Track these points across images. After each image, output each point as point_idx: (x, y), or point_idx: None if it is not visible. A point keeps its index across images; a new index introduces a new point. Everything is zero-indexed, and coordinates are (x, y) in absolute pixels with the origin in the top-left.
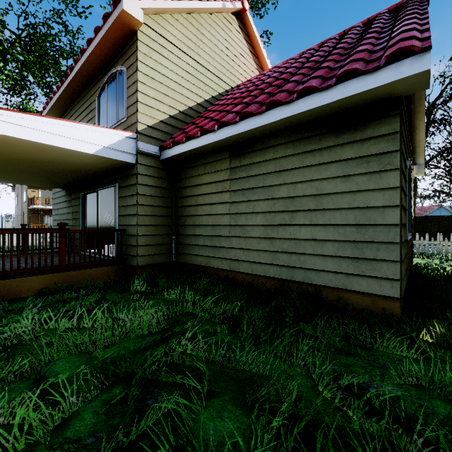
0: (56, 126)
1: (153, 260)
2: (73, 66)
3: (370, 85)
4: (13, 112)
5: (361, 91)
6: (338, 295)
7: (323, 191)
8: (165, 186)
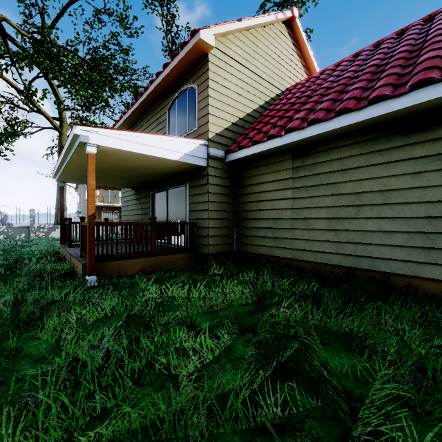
0: (153, 140)
1: (220, 249)
2: (148, 86)
3: None
4: (128, 132)
5: (436, 97)
6: (408, 282)
7: (391, 187)
8: (229, 184)
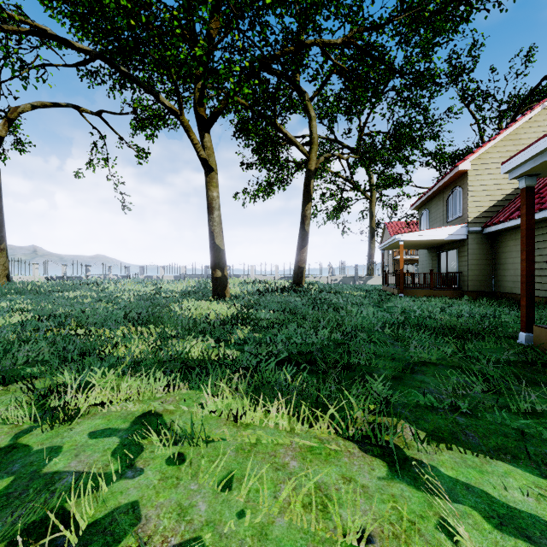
0: (430, 232)
1: (477, 289)
2: (433, 186)
3: None
4: (417, 232)
5: None
6: None
7: None
8: (486, 247)
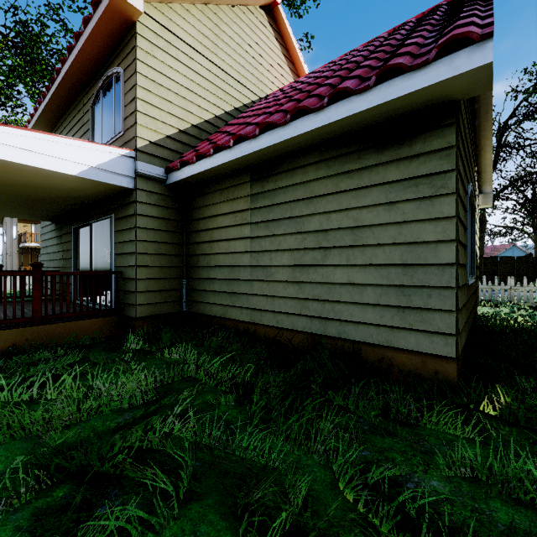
0: (24, 138)
1: (157, 310)
2: (60, 68)
3: (417, 85)
4: None
5: (406, 93)
6: (381, 354)
7: (362, 223)
8: (173, 217)
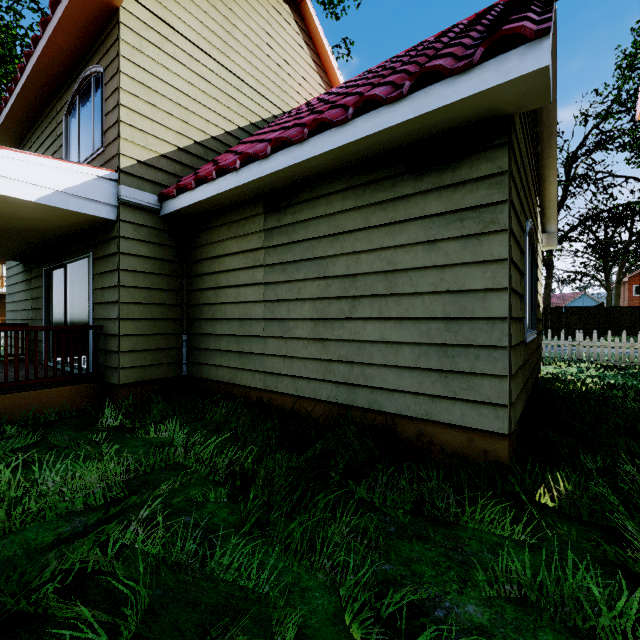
0: None
1: (148, 374)
2: (24, 65)
3: (460, 94)
4: None
5: (447, 103)
6: (420, 429)
7: (397, 266)
8: (170, 257)
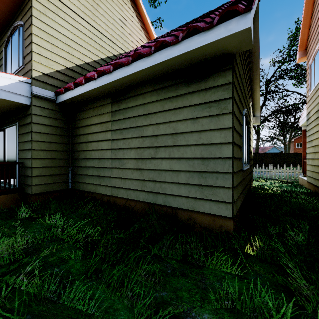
0: None
1: (49, 188)
2: None
3: (207, 40)
4: None
5: (201, 45)
6: (189, 215)
7: (178, 131)
8: (62, 125)
